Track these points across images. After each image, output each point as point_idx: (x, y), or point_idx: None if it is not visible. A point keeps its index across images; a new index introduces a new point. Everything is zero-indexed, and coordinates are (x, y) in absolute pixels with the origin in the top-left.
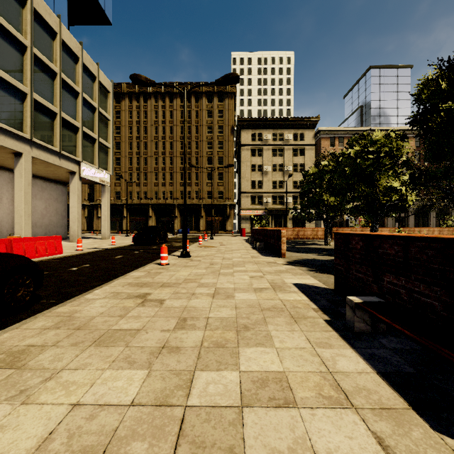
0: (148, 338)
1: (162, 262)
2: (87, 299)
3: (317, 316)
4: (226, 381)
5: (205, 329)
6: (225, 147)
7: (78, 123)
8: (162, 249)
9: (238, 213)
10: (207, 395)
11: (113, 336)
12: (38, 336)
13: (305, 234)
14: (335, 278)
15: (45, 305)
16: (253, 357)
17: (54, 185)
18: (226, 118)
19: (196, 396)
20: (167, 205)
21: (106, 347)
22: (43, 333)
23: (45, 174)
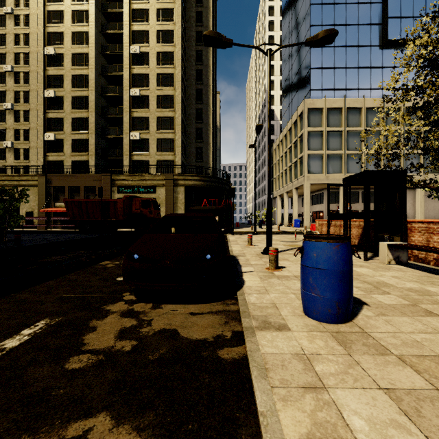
0: None
1: None
2: None
3: None
4: None
5: None
6: None
7: None
8: None
9: None
10: None
11: None
12: None
13: None
14: None
15: None
16: None
17: None
18: None
19: None
20: None
21: None
22: None
23: None
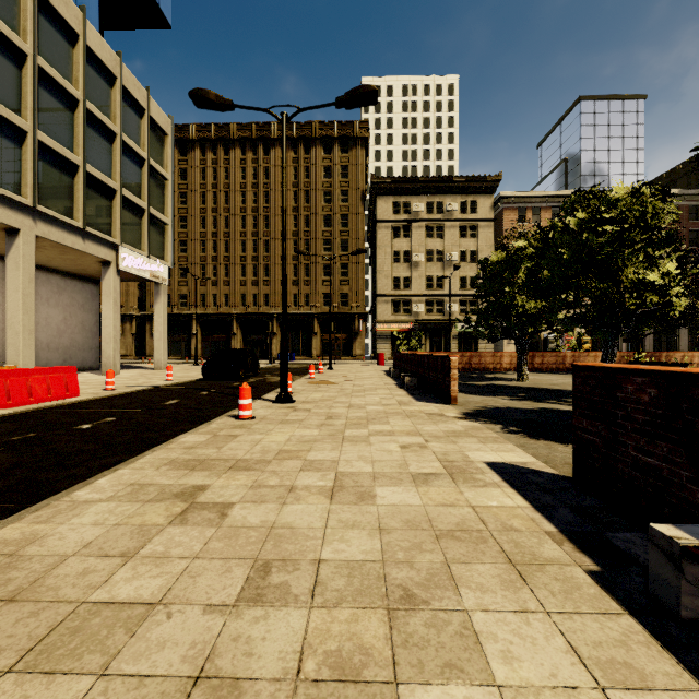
0: (167, 640)
1: (241, 414)
2: (74, 503)
3: (565, 557)
4: None
5: (311, 603)
6: (352, 223)
7: (114, 182)
8: (241, 391)
9: (372, 329)
10: None
11: (81, 630)
12: None
13: (481, 362)
14: (576, 457)
15: None
16: None
17: (78, 283)
18: (353, 177)
19: None
20: (260, 315)
21: (47, 680)
22: None
23: (62, 266)
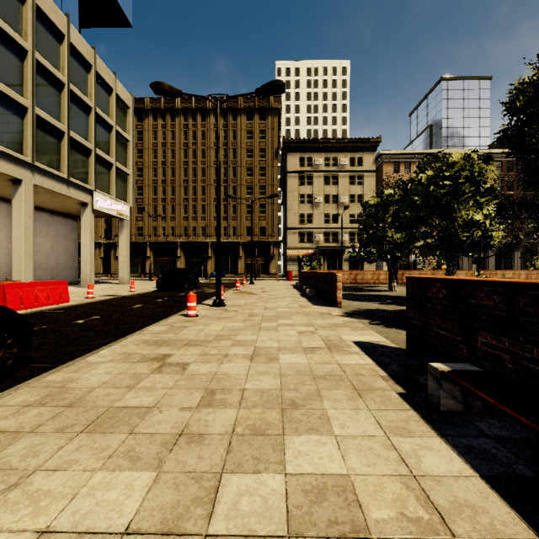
0: (162, 420)
1: (189, 313)
2: (89, 363)
3: (388, 387)
4: (266, 490)
5: (239, 406)
6: (268, 174)
7: (90, 144)
8: (189, 297)
9: (284, 253)
10: (238, 515)
11: (114, 417)
12: (14, 417)
13: (364, 278)
14: (407, 335)
15: (33, 370)
16: (304, 451)
17: (62, 219)
18: (269, 139)
19: (221, 518)
20: (198, 243)
21: (103, 435)
22: (22, 412)
23: (51, 206)
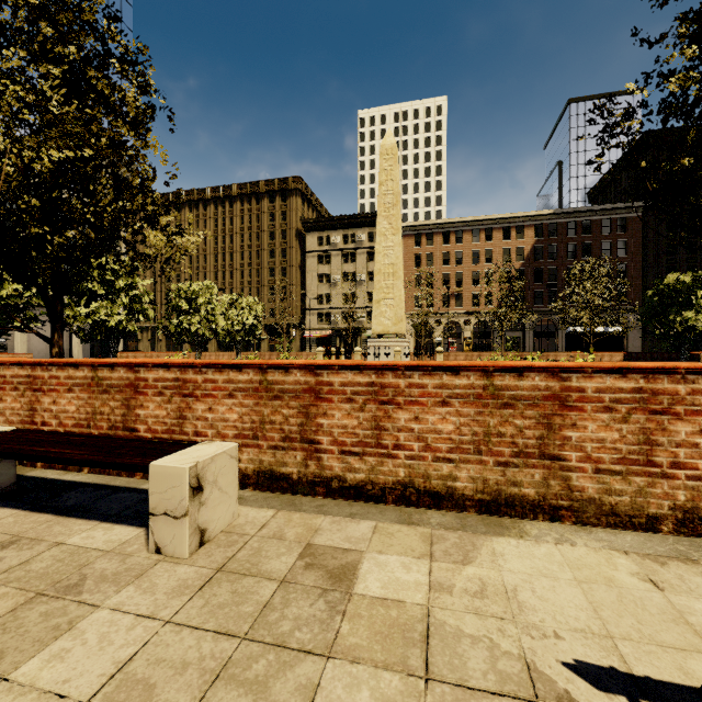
0: None
1: None
2: None
3: None
4: None
5: None
6: (289, 255)
7: None
8: None
9: None
10: None
11: None
12: None
13: None
14: None
15: None
16: None
17: None
18: (290, 220)
19: None
20: None
21: None
22: None
23: None
